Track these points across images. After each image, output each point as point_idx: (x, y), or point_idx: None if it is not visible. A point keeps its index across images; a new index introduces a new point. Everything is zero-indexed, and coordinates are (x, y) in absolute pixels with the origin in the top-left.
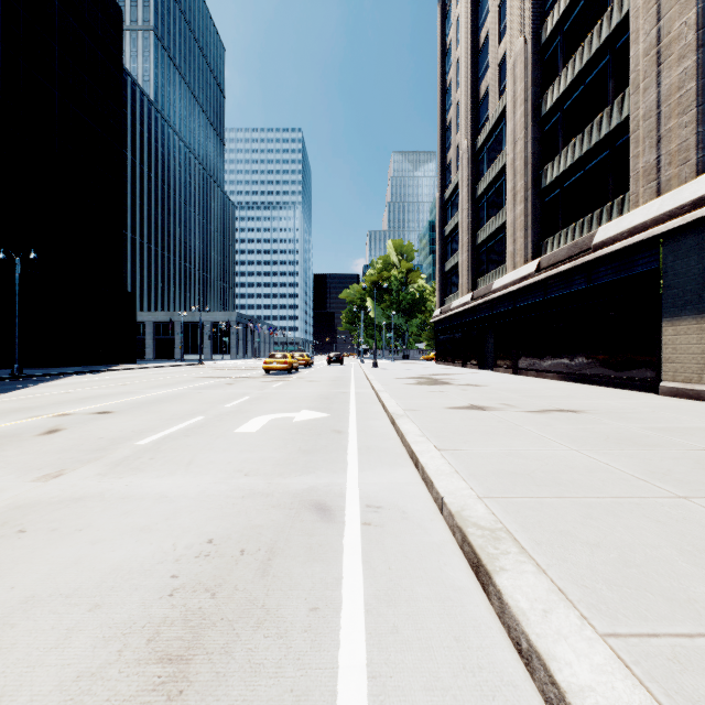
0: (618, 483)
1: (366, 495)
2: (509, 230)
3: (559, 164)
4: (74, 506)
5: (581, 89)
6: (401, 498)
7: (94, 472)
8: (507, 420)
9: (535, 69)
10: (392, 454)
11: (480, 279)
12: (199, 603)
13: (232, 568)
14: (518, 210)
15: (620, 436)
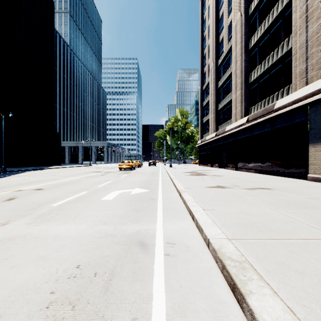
0: (302, 229)
1: (166, 236)
2: (233, 103)
3: (257, 71)
4: (8, 243)
5: (268, 36)
6: (185, 238)
7: (25, 222)
8: (236, 193)
9: (246, 27)
10: (180, 211)
11: (220, 126)
12: (64, 314)
13: (88, 286)
14: (237, 94)
15: (295, 202)
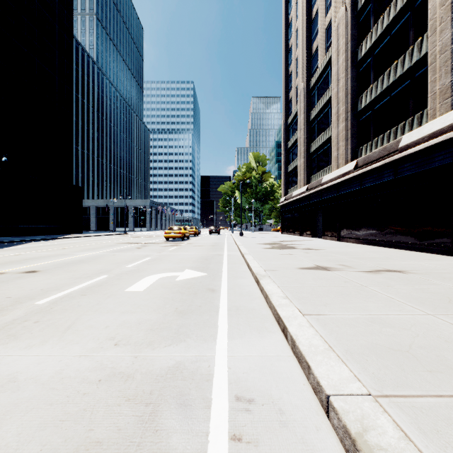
0: None
1: (235, 377)
2: (334, 141)
3: (371, 93)
4: None
5: (387, 39)
6: (274, 383)
7: None
8: (351, 280)
9: (353, 28)
10: (259, 316)
11: (313, 176)
12: None
13: None
14: (340, 127)
15: None
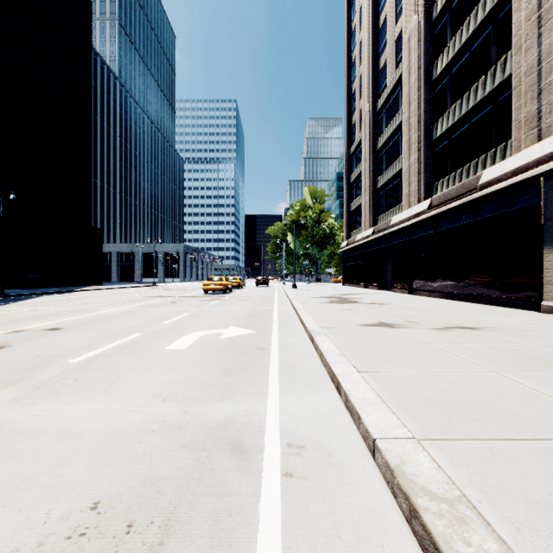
0: None
1: (287, 428)
2: (405, 176)
3: (447, 119)
4: None
5: (467, 56)
6: (325, 433)
7: (9, 396)
8: (416, 337)
9: (427, 42)
10: (313, 374)
11: (380, 216)
12: None
13: None
14: (412, 159)
15: (531, 356)
